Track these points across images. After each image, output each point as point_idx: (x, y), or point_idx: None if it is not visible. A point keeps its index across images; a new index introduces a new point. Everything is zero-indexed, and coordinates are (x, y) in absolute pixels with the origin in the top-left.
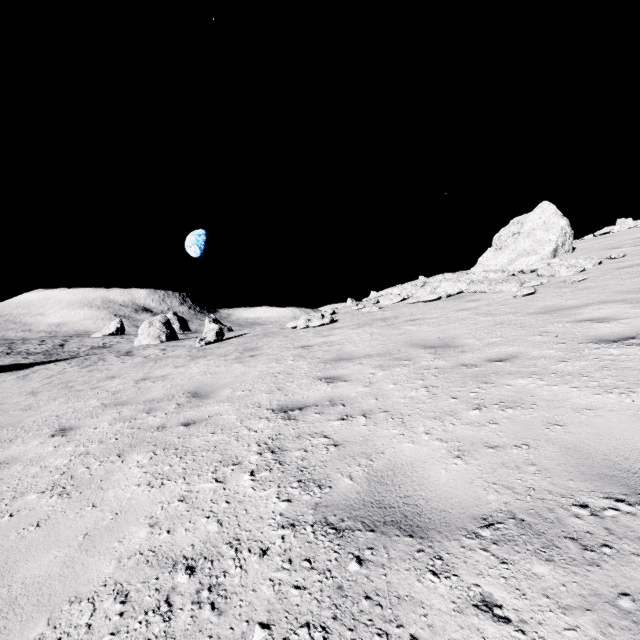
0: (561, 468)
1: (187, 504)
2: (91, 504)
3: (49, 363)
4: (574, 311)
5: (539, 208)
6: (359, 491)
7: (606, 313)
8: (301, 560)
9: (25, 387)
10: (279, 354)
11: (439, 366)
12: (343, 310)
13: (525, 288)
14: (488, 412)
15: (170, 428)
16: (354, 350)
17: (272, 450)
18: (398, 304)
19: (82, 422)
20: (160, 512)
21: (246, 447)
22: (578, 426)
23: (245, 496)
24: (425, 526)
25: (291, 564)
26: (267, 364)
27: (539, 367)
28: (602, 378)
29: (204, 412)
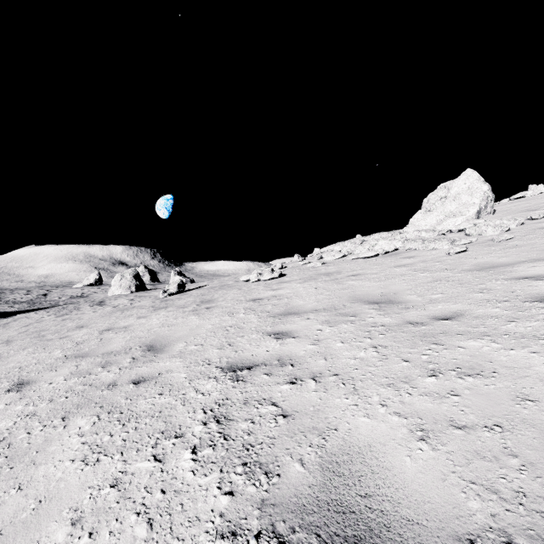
0: None
1: (118, 492)
2: (17, 485)
3: (30, 311)
4: (509, 268)
5: (464, 175)
6: (312, 484)
7: (542, 271)
8: None
9: (3, 335)
10: (232, 307)
11: (385, 323)
12: (290, 265)
13: (457, 246)
14: (446, 380)
15: (120, 386)
16: (301, 304)
17: (218, 419)
18: (340, 260)
19: (40, 375)
20: (87, 502)
21: (191, 414)
22: None
23: (183, 483)
24: None
25: None
26: (220, 317)
27: (489, 327)
28: None
29: (156, 368)
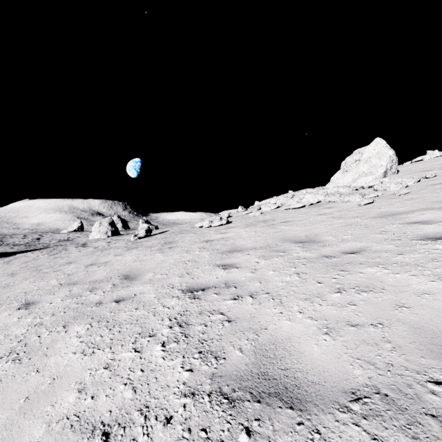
0: (413, 346)
1: (110, 371)
2: (36, 369)
3: (28, 252)
4: (404, 216)
5: (374, 142)
6: (248, 363)
7: (428, 217)
8: (199, 429)
9: (7, 270)
10: (189, 246)
11: (307, 257)
12: (235, 214)
13: (366, 199)
14: (347, 295)
15: (105, 304)
16: (243, 244)
17: (180, 324)
18: (274, 210)
19: (42, 298)
20: (88, 378)
21: (160, 321)
22: (421, 308)
23: (156, 365)
24: (303, 398)
25: (190, 433)
26: (180, 254)
27: (383, 258)
28: (434, 268)
29: (132, 291)
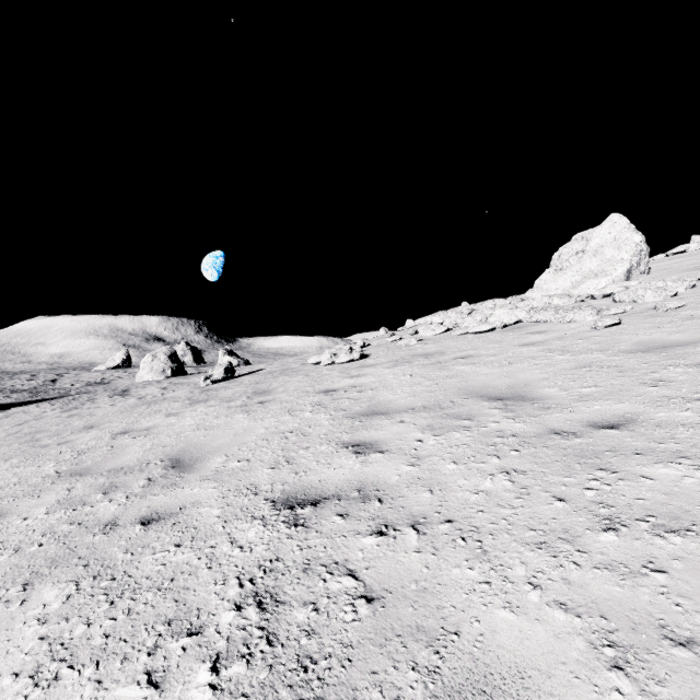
0: None
1: None
2: None
3: (31, 404)
4: (690, 349)
5: (608, 221)
6: None
7: None
8: None
9: None
10: (295, 401)
11: (517, 432)
12: (375, 342)
13: (607, 317)
14: (635, 539)
15: (121, 528)
16: (391, 399)
17: (260, 600)
18: (442, 336)
19: (15, 505)
20: None
21: (219, 586)
22: None
23: None
24: None
25: None
26: (278, 416)
27: (683, 443)
28: None
29: (178, 498)
